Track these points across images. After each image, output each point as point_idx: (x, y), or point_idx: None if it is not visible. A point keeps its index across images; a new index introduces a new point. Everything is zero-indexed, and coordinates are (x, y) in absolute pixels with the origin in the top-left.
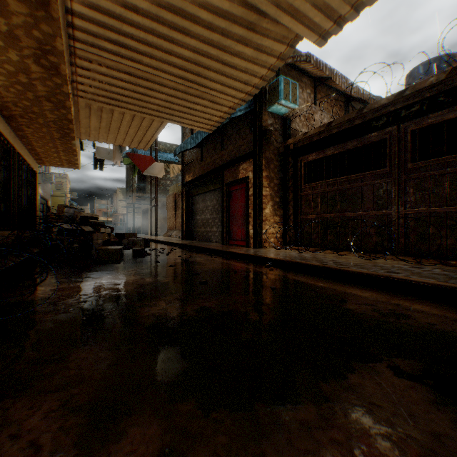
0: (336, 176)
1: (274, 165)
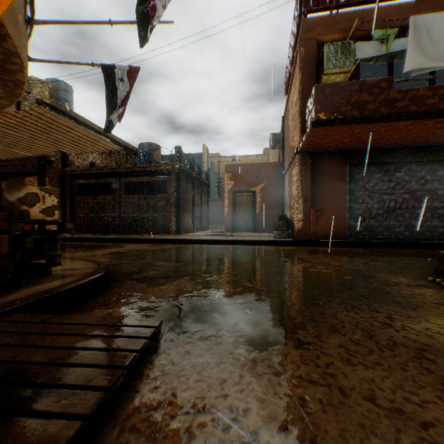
0: (102, 190)
1: (57, 182)
